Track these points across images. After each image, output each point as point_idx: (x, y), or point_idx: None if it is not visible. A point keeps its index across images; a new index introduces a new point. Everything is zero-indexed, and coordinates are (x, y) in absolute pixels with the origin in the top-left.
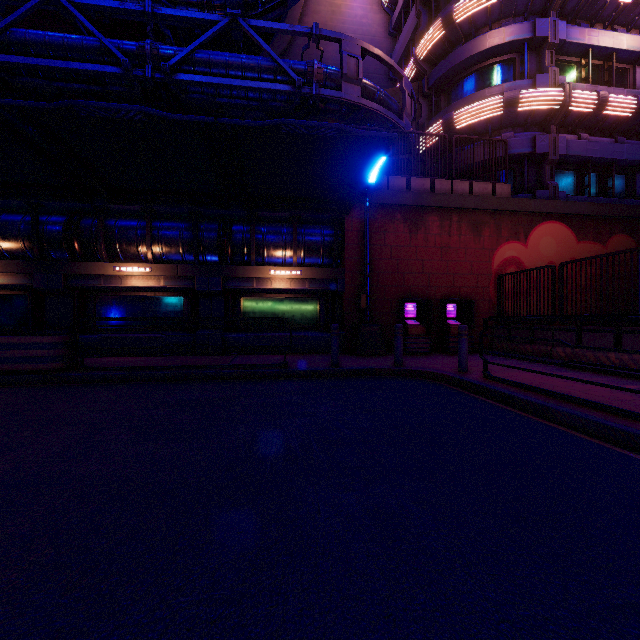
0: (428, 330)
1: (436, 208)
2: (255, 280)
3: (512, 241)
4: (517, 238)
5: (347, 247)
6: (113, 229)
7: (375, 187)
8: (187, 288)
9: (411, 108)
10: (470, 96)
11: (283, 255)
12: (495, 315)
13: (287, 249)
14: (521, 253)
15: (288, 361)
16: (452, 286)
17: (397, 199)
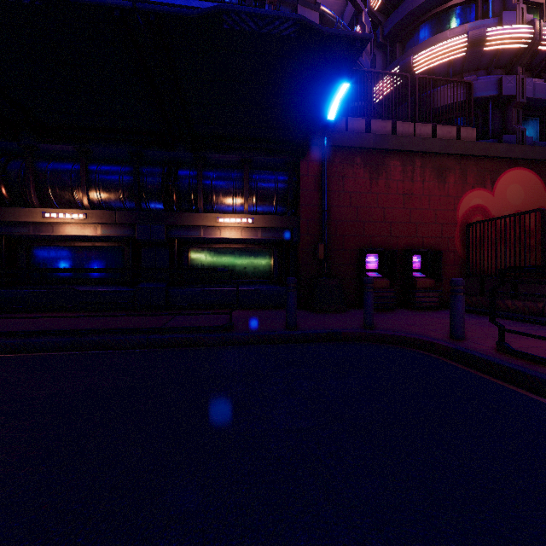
0: (390, 283)
1: (398, 152)
2: (202, 229)
3: (478, 188)
4: (483, 185)
5: (303, 193)
6: (44, 172)
7: (334, 124)
8: (127, 237)
9: (370, 46)
10: (430, 39)
11: (233, 202)
12: (460, 267)
13: (238, 195)
14: (487, 201)
15: (236, 320)
16: (415, 236)
17: (357, 141)
